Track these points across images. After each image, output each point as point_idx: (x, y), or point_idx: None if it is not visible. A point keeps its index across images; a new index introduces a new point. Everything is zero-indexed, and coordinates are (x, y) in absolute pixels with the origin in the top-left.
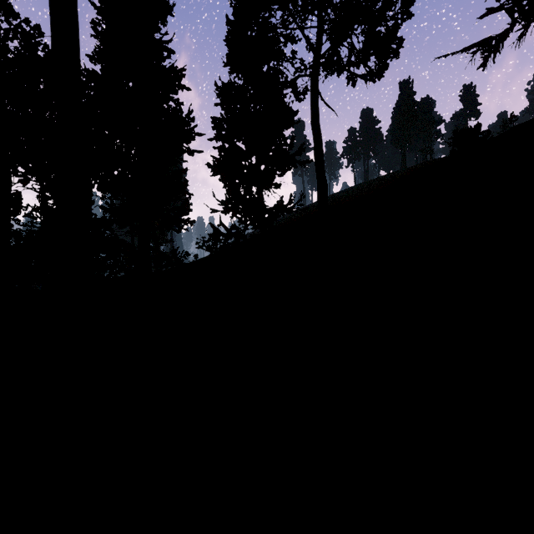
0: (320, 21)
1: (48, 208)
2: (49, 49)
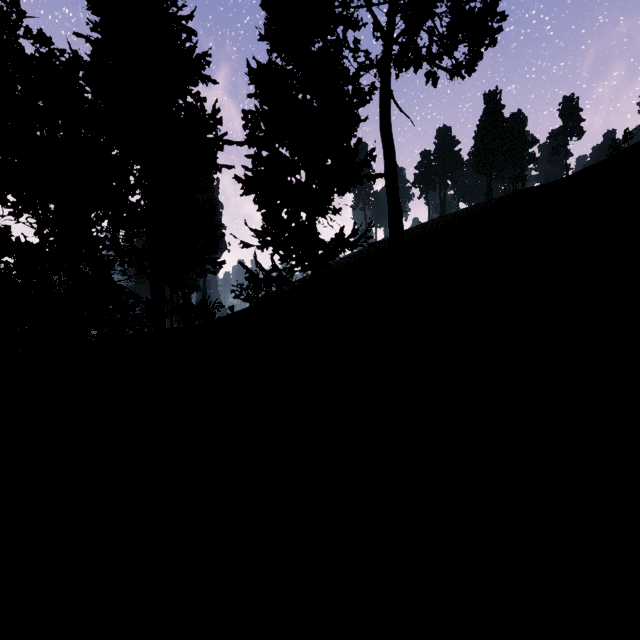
0: None
1: (26, 243)
2: (33, 35)
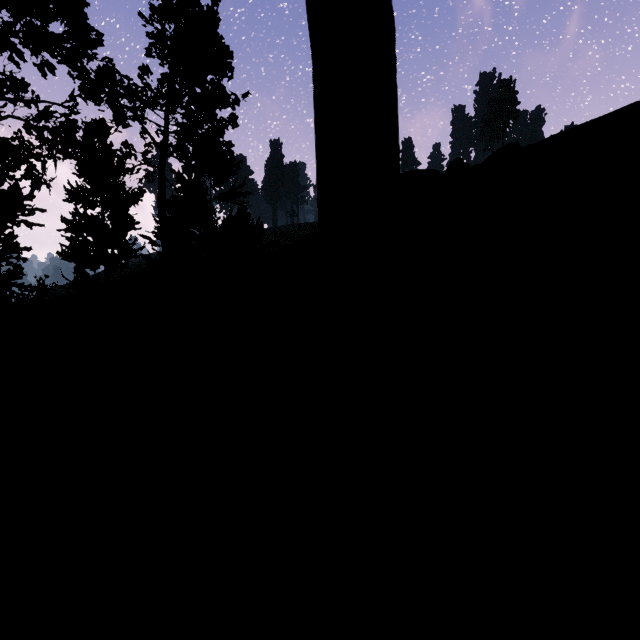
0: (167, 125)
1: None
2: None
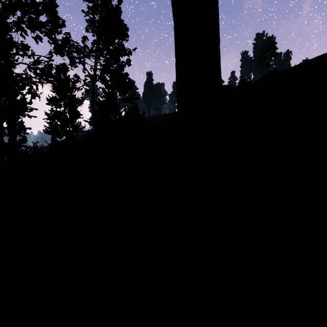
0: (95, 65)
1: None
2: None
